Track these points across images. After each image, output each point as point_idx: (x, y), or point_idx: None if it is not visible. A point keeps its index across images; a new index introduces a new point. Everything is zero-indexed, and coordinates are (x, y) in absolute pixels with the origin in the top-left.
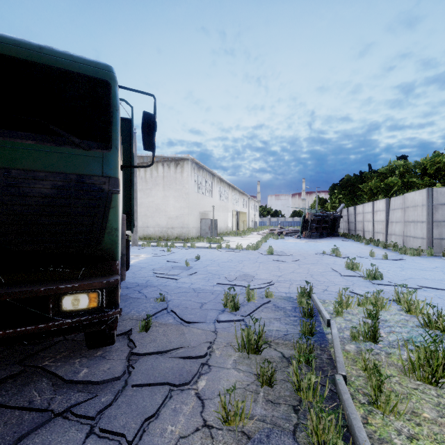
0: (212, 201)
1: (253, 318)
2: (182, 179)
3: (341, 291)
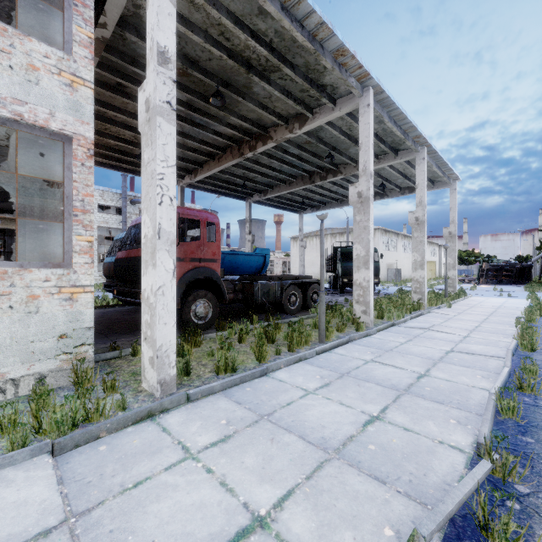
0: (396, 254)
1: (401, 289)
2: (374, 242)
3: (432, 290)
